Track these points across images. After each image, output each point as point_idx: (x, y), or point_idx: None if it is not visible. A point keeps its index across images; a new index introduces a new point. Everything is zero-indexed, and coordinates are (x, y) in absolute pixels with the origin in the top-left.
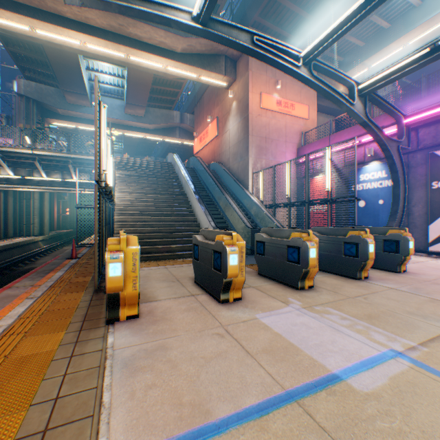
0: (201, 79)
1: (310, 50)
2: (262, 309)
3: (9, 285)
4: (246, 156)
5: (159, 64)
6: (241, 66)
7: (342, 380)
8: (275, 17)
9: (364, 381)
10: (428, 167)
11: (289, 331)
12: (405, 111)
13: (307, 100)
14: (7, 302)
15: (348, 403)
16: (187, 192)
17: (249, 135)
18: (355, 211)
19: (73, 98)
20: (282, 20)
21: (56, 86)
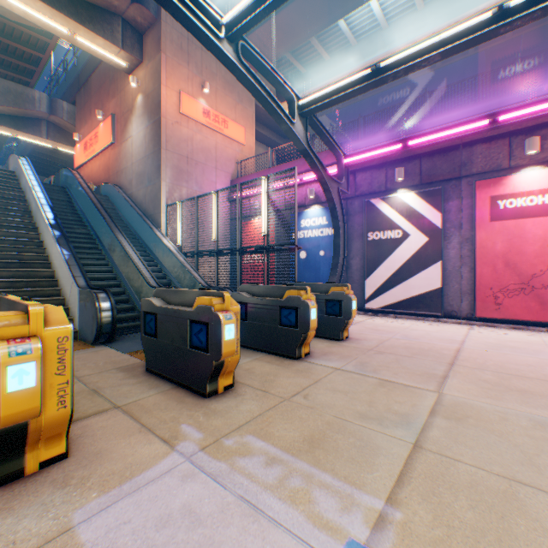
0: (79, 41)
1: (237, 18)
2: (104, 483)
3: None
4: (158, 179)
5: None
6: (151, 43)
7: None
8: None
9: None
10: (365, 216)
11: None
12: (345, 151)
13: (245, 121)
14: None
15: None
16: (39, 224)
17: (162, 148)
18: (296, 263)
19: None
20: None
21: None
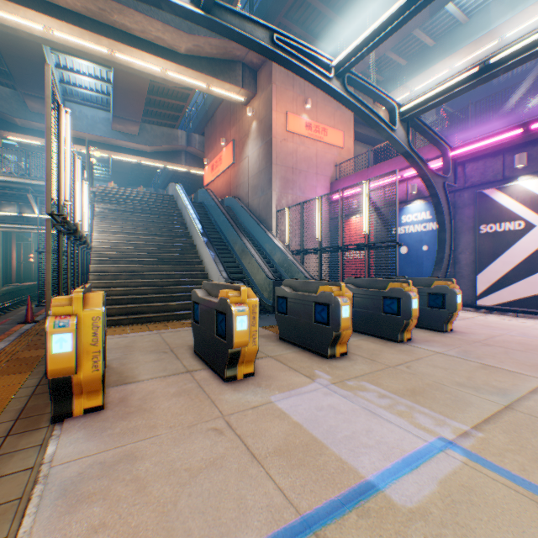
0: (212, 90)
1: (344, 59)
2: (280, 388)
3: None
4: (269, 190)
5: (156, 66)
6: (263, 77)
7: (379, 491)
8: (304, 20)
9: (407, 489)
10: (476, 208)
11: (313, 418)
12: (451, 142)
13: (342, 125)
14: None
15: (387, 529)
16: (192, 233)
17: (272, 164)
18: (396, 258)
19: (37, 105)
20: (313, 25)
21: (12, 87)
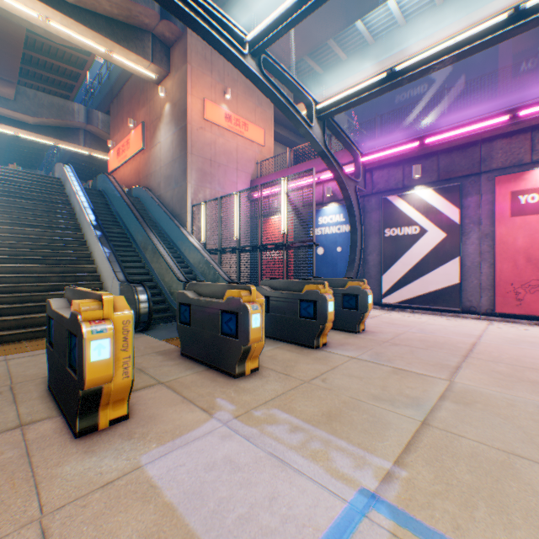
0: (115, 58)
1: (259, 35)
2: (160, 438)
3: None
4: (184, 181)
5: (32, 10)
6: (177, 55)
7: None
8: (223, 3)
9: None
10: (382, 213)
11: (197, 489)
12: (362, 149)
13: (264, 123)
14: None
15: None
16: (83, 225)
17: (187, 153)
18: (313, 259)
19: None
20: (233, 10)
21: None
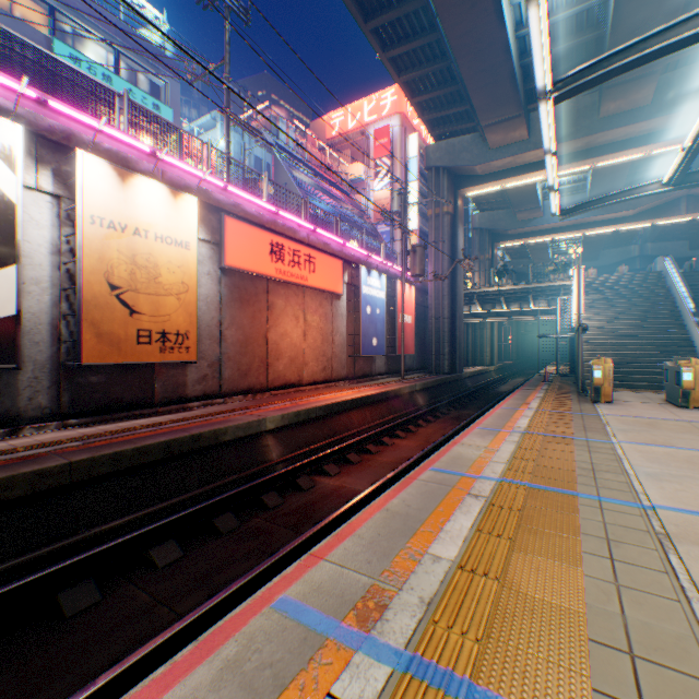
0: None
1: None
2: None
3: (519, 388)
4: None
5: (637, 154)
6: None
7: None
8: None
9: None
10: None
11: None
12: None
13: None
14: (528, 393)
15: None
16: (681, 313)
17: None
18: None
19: (522, 215)
20: None
21: (503, 208)
